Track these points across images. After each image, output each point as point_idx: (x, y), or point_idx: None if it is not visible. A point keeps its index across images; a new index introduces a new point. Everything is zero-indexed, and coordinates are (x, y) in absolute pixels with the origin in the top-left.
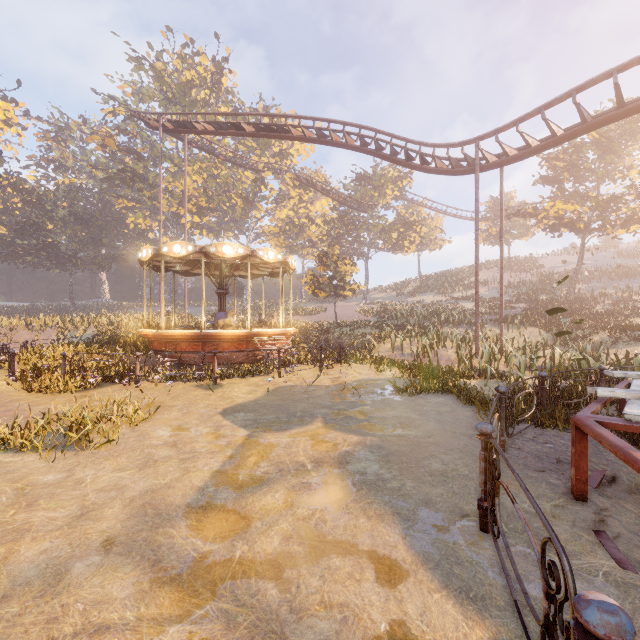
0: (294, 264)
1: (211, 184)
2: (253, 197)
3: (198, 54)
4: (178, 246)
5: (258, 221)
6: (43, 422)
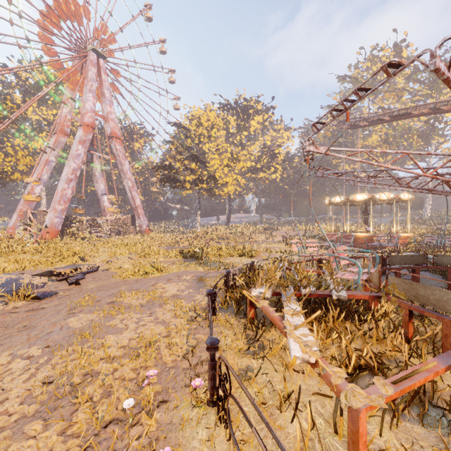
0: (408, 196)
1: (389, 135)
2: (428, 132)
3: (381, 50)
4: (337, 198)
5: (437, 147)
6: (289, 251)
